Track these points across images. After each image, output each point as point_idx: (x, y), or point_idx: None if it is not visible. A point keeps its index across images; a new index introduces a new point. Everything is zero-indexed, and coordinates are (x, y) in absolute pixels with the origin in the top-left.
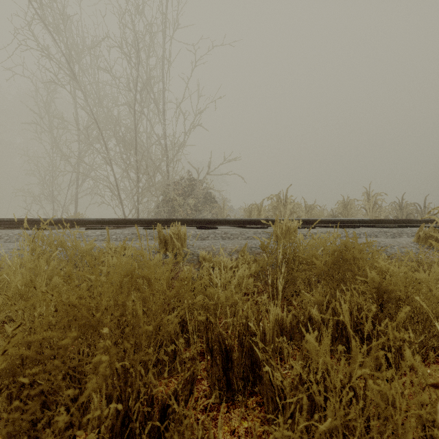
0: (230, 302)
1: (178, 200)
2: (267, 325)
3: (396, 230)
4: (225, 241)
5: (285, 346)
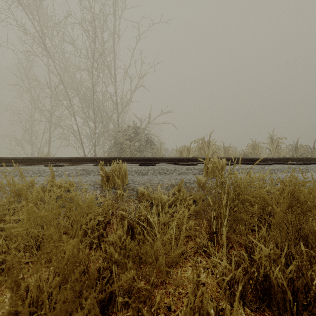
0: (171, 260)
1: (125, 143)
2: None
3: (303, 167)
4: (162, 176)
5: None
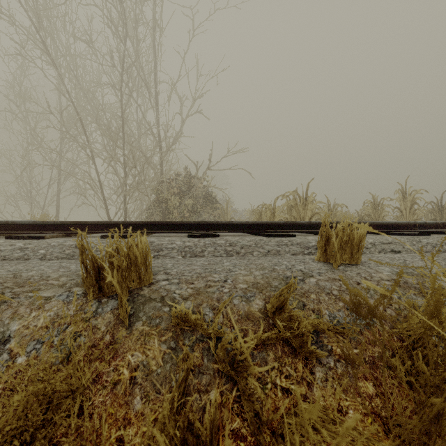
0: None
1: (172, 200)
2: None
3: None
4: (232, 259)
5: None
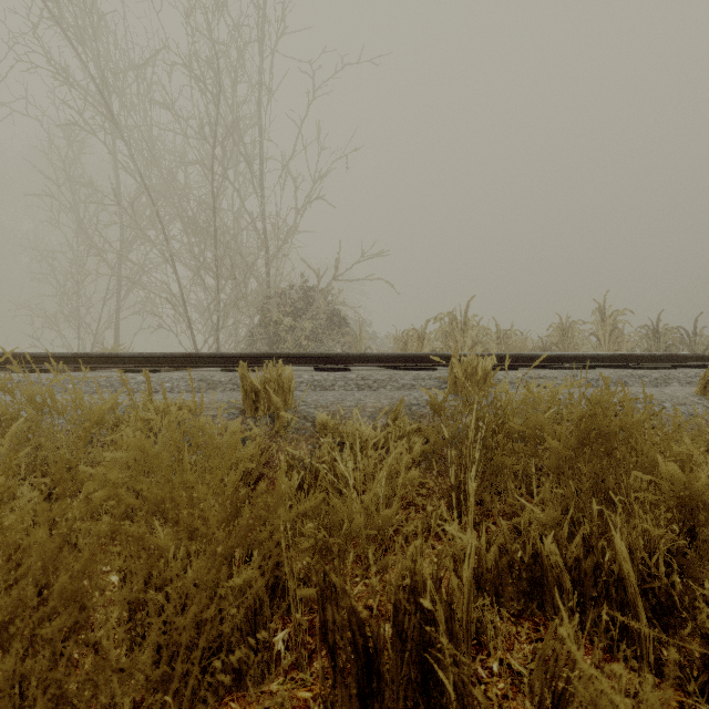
0: (375, 524)
1: (284, 323)
2: (456, 588)
3: (659, 374)
4: (363, 392)
5: (488, 620)
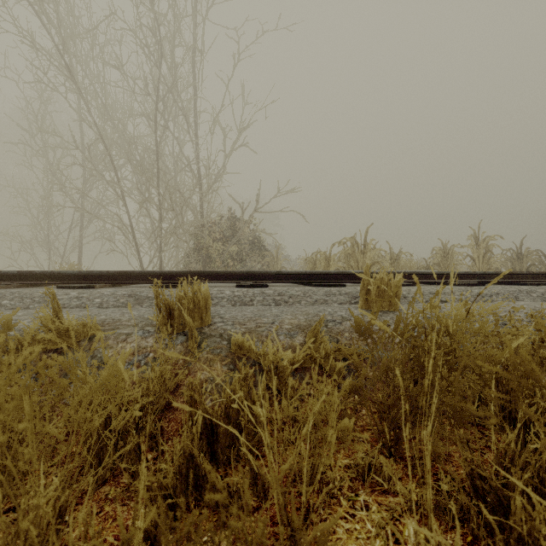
0: None
1: (214, 246)
2: None
3: (544, 289)
4: (280, 307)
5: None
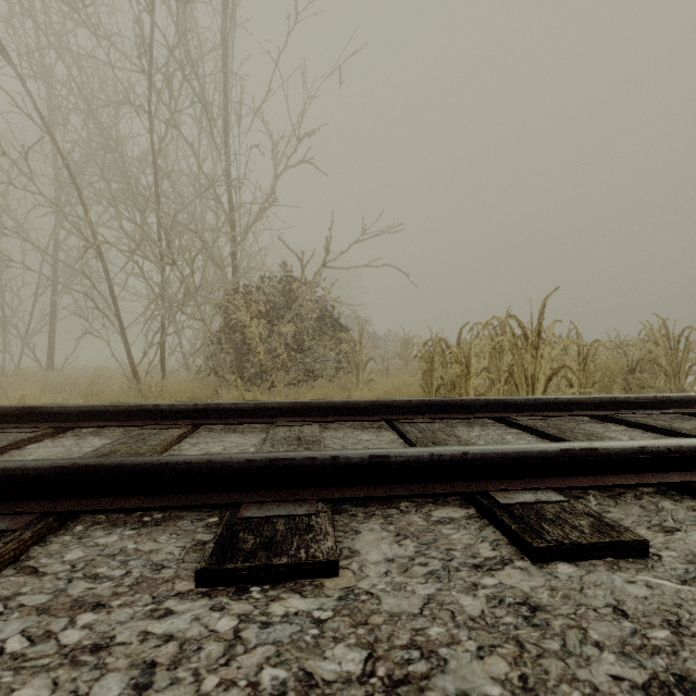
0: None
1: (253, 327)
2: None
3: None
4: None
5: None
